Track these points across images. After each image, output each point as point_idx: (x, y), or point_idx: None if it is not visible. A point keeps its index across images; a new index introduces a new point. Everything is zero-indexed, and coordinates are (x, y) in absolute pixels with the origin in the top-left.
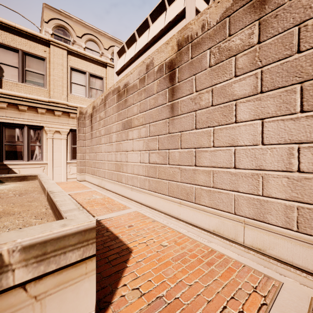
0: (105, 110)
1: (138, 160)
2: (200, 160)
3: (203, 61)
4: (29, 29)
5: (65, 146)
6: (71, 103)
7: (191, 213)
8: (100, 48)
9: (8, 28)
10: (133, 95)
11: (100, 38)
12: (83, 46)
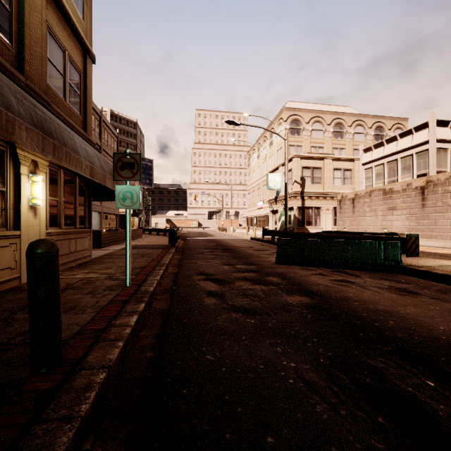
0: (371, 198)
1: (401, 225)
2: (436, 224)
3: (438, 191)
4: (315, 154)
5: (331, 218)
6: (334, 191)
7: (432, 243)
8: (323, 125)
9: (307, 157)
10: (397, 195)
11: (323, 117)
12: (310, 129)
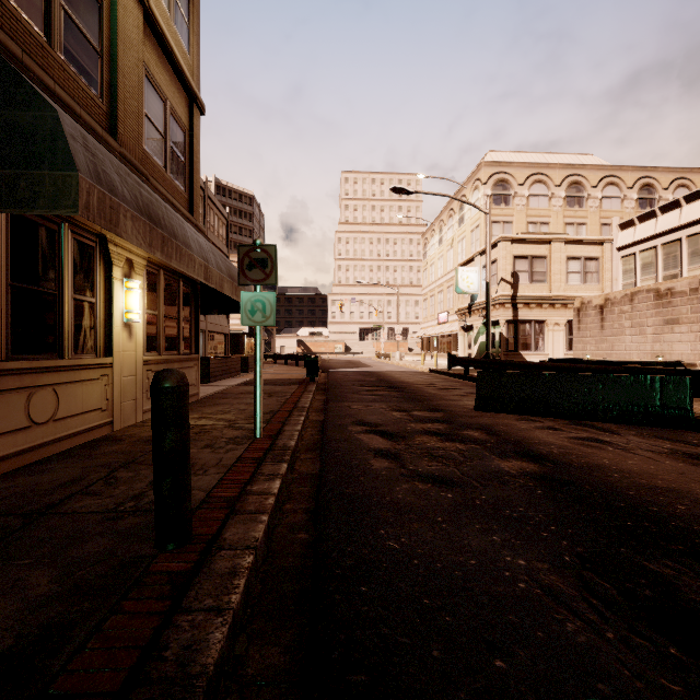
0: (633, 305)
1: (688, 349)
2: None
3: None
4: (536, 235)
5: (563, 337)
6: (568, 294)
7: None
8: (549, 187)
9: (522, 241)
10: (680, 299)
11: (549, 174)
12: (526, 195)
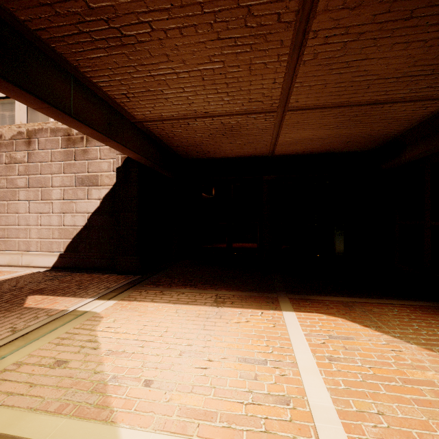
0: None
1: None
2: None
3: (1, 158)
4: None
5: None
6: None
7: None
8: None
9: None
10: None
11: None
12: None
